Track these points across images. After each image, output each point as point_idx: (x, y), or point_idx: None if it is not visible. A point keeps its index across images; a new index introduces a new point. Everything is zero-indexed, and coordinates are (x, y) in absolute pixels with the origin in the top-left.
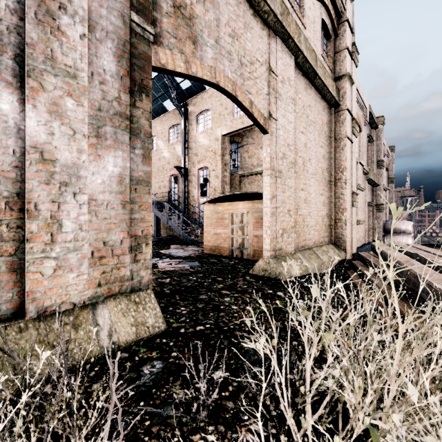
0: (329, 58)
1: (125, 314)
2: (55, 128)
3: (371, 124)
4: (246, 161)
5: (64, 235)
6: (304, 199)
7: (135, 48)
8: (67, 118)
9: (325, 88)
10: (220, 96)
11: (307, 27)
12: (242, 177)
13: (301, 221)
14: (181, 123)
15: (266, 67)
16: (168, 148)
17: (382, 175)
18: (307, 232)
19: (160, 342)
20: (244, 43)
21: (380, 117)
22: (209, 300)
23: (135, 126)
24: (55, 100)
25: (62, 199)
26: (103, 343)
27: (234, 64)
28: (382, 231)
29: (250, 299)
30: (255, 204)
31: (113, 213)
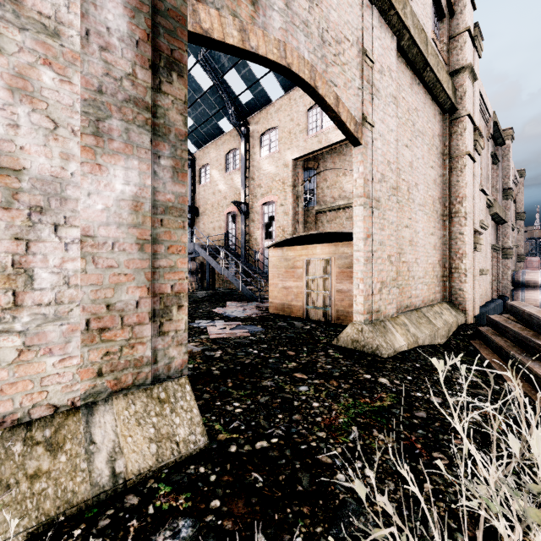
0: (442, 45)
1: (140, 421)
2: (21, 117)
3: (496, 139)
4: (324, 193)
5: (37, 295)
6: (409, 240)
7: (160, 0)
8: (42, 101)
9: (438, 84)
10: (290, 109)
11: None
12: (318, 213)
13: (405, 270)
14: (240, 147)
15: (357, 49)
16: (224, 179)
17: (510, 208)
18: (413, 286)
19: (195, 472)
20: (327, 12)
21: (508, 129)
22: (276, 390)
23: (160, 121)
24: (21, 70)
25: (34, 234)
26: (99, 477)
27: (313, 41)
28: (510, 285)
29: (338, 389)
30: (339, 247)
31: (123, 259)
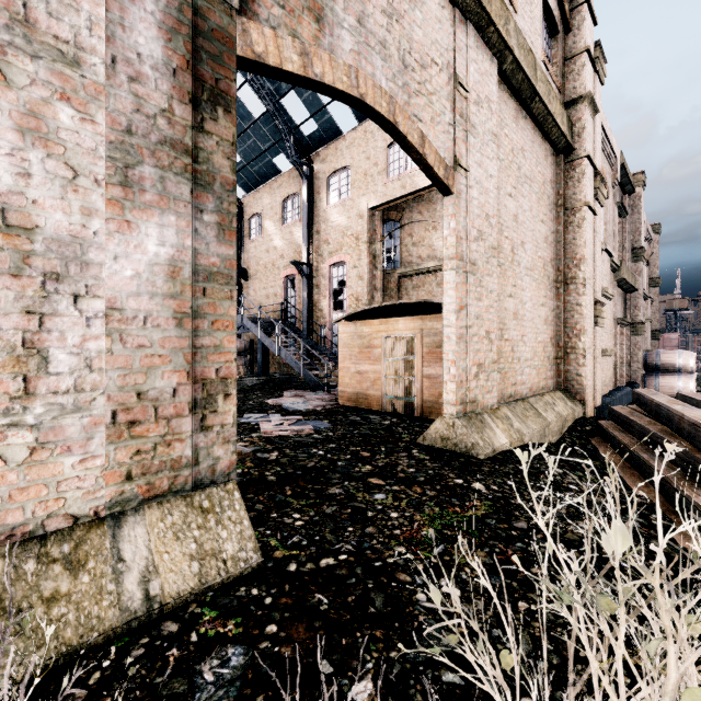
0: (555, 68)
1: (179, 535)
2: (33, 164)
3: (624, 186)
4: (408, 252)
5: (53, 380)
6: (513, 313)
7: (202, 18)
8: (59, 145)
9: (550, 118)
10: (366, 144)
11: (519, 10)
12: (402, 277)
13: (508, 351)
14: (302, 192)
15: (448, 75)
16: (281, 233)
17: (641, 272)
18: (519, 370)
19: (246, 595)
20: (410, 29)
21: (639, 173)
22: (346, 499)
23: (202, 167)
24: (33, 107)
25: (49, 307)
26: (130, 600)
27: (392, 65)
28: (641, 368)
29: (422, 497)
30: (427, 321)
31: (158, 336)
